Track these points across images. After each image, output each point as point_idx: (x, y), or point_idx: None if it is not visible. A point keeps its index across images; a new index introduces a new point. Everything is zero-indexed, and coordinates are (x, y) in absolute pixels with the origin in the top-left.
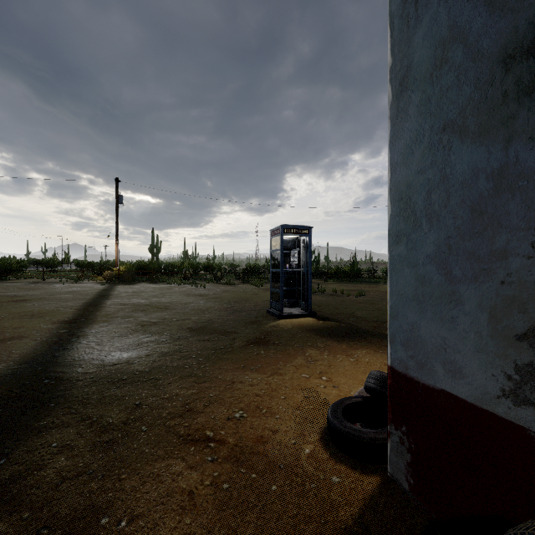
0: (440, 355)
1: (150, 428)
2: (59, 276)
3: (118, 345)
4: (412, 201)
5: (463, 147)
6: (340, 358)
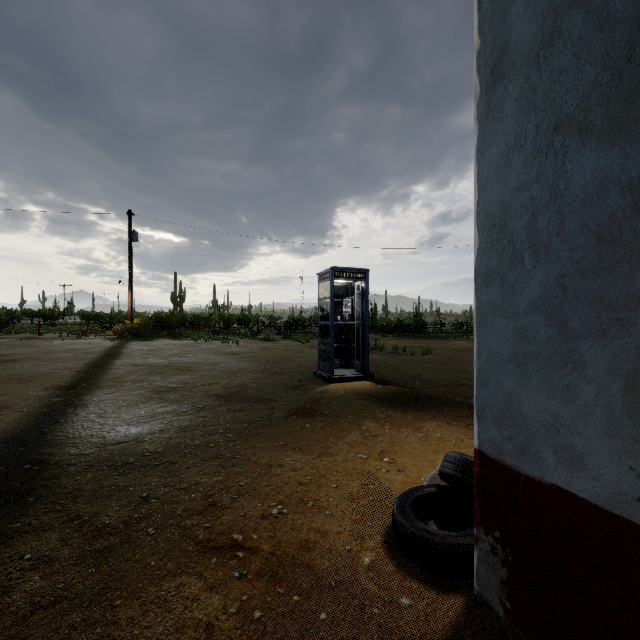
0: (551, 437)
1: (160, 530)
2: (59, 330)
3: (125, 417)
4: (509, 228)
5: (585, 151)
6: (405, 432)
